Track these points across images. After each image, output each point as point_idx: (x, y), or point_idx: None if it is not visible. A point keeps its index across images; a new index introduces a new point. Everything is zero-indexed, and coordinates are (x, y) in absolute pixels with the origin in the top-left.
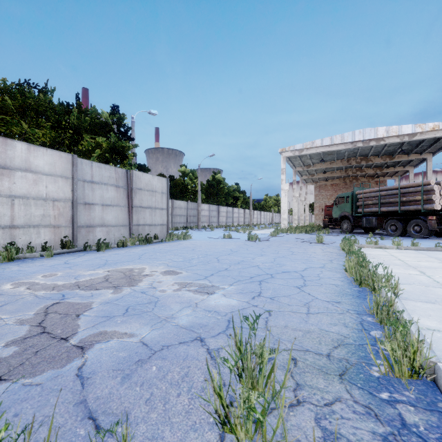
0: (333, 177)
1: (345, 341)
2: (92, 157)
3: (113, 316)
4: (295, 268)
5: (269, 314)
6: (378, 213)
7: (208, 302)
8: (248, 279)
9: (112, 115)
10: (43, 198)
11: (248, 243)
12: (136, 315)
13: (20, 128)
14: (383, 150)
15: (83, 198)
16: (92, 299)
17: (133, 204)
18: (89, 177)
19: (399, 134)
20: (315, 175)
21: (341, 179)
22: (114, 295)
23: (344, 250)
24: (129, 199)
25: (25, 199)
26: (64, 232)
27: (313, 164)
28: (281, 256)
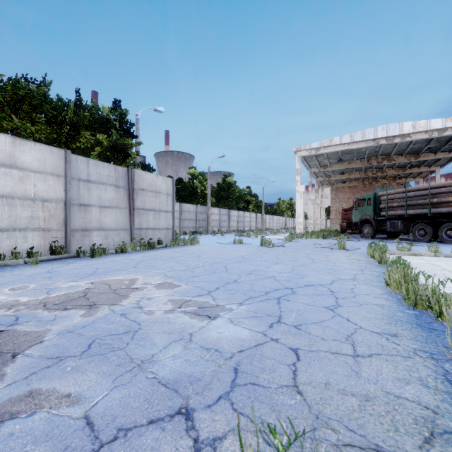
0: (351, 179)
1: (440, 424)
2: (92, 156)
3: (65, 358)
4: (321, 280)
5: (297, 357)
6: (403, 216)
7: (208, 332)
8: (262, 295)
9: (114, 110)
10: (30, 198)
11: (261, 249)
12: (98, 357)
13: (13, 124)
14: (408, 148)
15: (78, 199)
16: (51, 325)
17: (135, 206)
18: (85, 175)
19: (427, 129)
20: (332, 177)
21: (359, 181)
22: (83, 318)
23: (374, 257)
24: (130, 200)
25: (10, 199)
26: (56, 236)
27: (330, 164)
28: (300, 264)
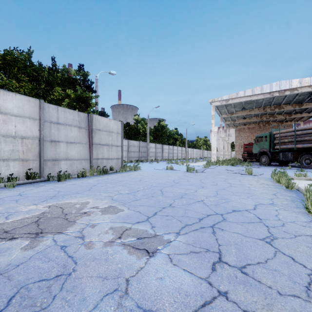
0: (250, 122)
1: None
2: (63, 105)
3: None
4: (244, 205)
5: None
6: (292, 149)
7: (146, 278)
8: (197, 222)
9: (78, 72)
10: (12, 136)
11: (188, 174)
12: None
13: (4, 82)
14: (294, 99)
15: (49, 136)
16: None
17: (93, 142)
18: (55, 119)
19: (311, 84)
20: (237, 121)
21: (256, 124)
22: (22, 253)
23: (280, 182)
24: (90, 137)
25: None
26: (32, 165)
27: (236, 111)
28: (221, 188)
